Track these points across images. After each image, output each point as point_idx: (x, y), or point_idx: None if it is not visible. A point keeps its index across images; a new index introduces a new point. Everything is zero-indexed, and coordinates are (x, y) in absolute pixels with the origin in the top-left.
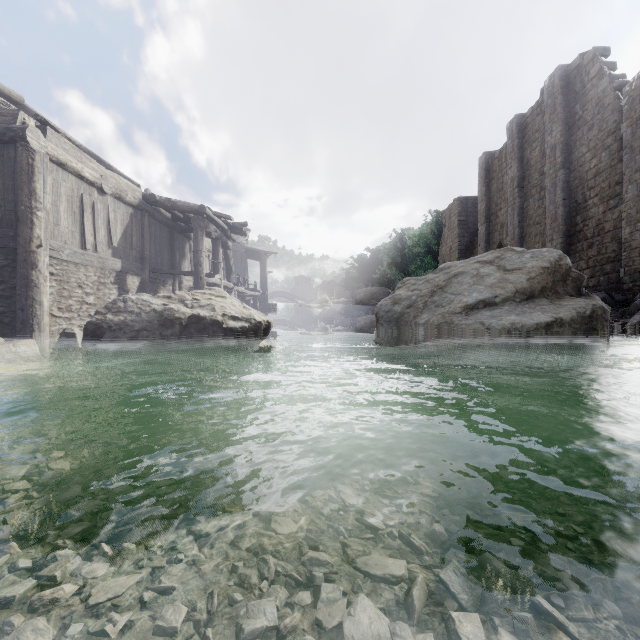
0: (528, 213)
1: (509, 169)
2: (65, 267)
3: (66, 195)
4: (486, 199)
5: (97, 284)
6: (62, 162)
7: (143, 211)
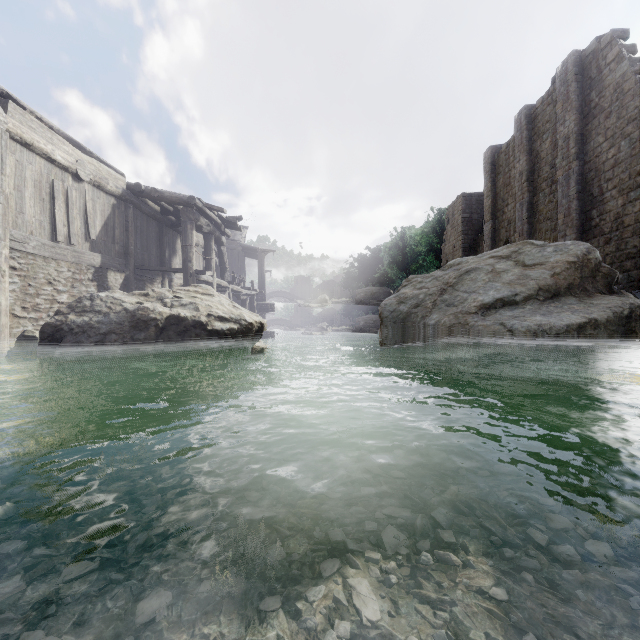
0: (538, 208)
1: (517, 162)
2: (31, 261)
3: (33, 180)
4: (492, 195)
5: (71, 281)
6: (27, 142)
7: (127, 202)
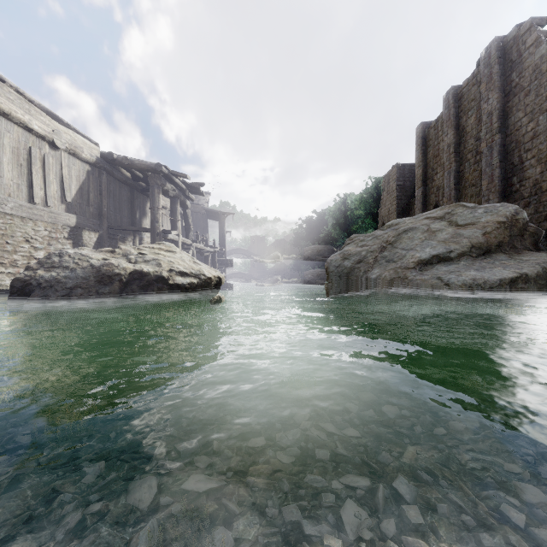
0: (464, 176)
1: (445, 136)
2: (9, 221)
3: (11, 146)
4: (423, 165)
5: (48, 239)
6: (5, 111)
7: (101, 169)
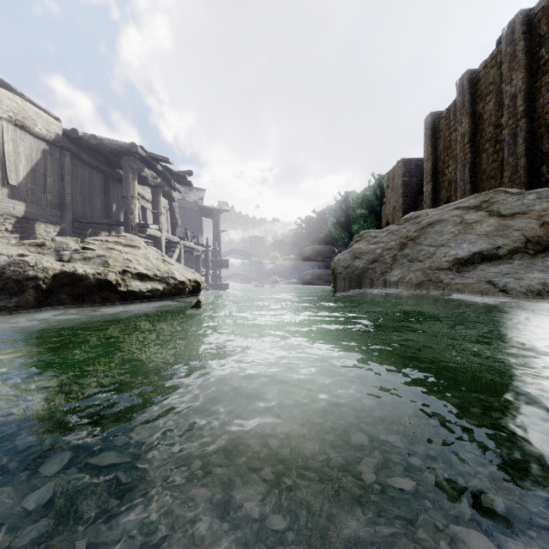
0: (481, 168)
1: (459, 125)
2: None
3: None
4: (432, 158)
5: None
6: None
7: (63, 149)
